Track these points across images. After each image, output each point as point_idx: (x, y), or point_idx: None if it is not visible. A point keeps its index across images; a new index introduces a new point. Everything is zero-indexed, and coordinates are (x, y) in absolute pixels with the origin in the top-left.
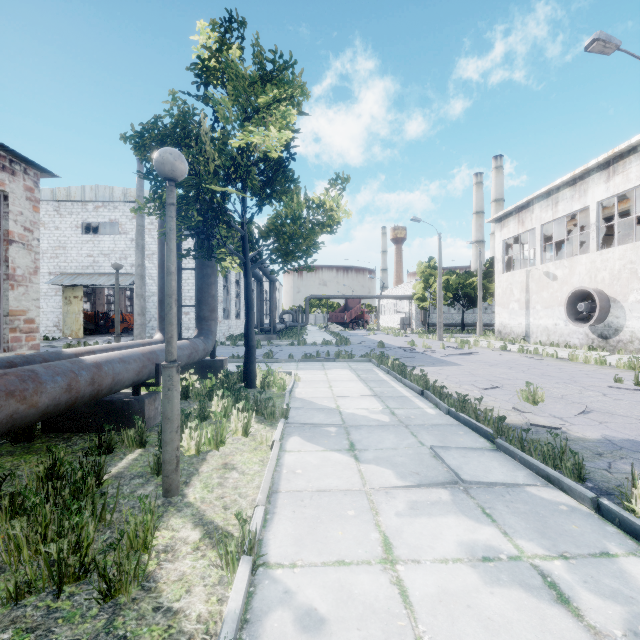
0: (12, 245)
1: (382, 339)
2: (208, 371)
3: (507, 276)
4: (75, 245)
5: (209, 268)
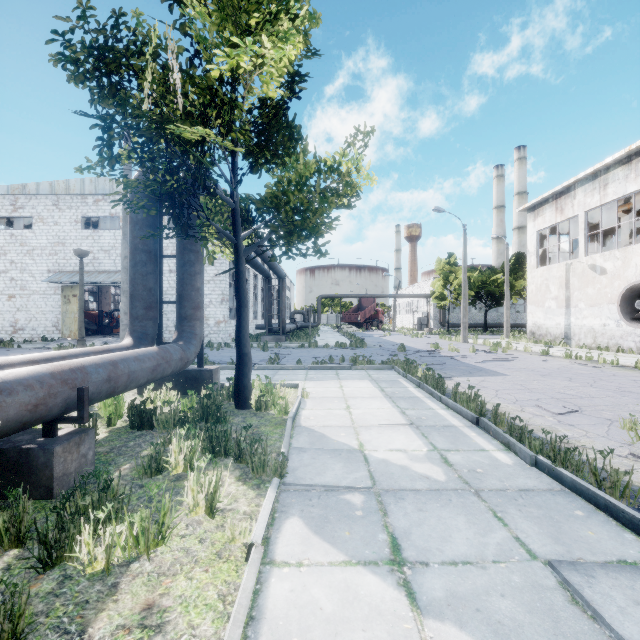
0: None
1: (400, 341)
2: (194, 384)
3: (542, 271)
4: (74, 241)
5: (192, 253)
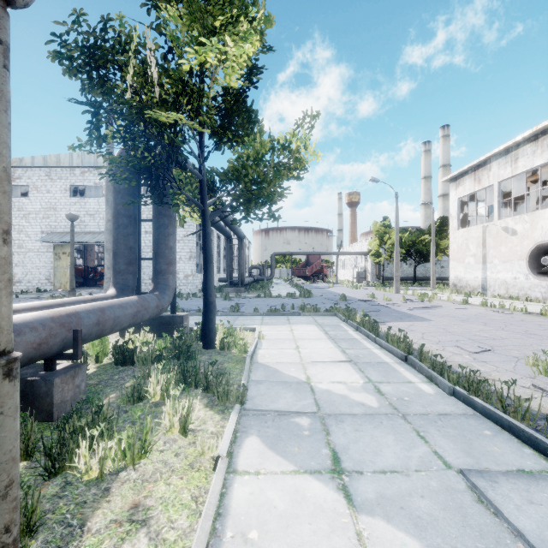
0: None
1: (342, 291)
2: (167, 327)
3: (462, 232)
4: (64, 206)
5: (166, 218)
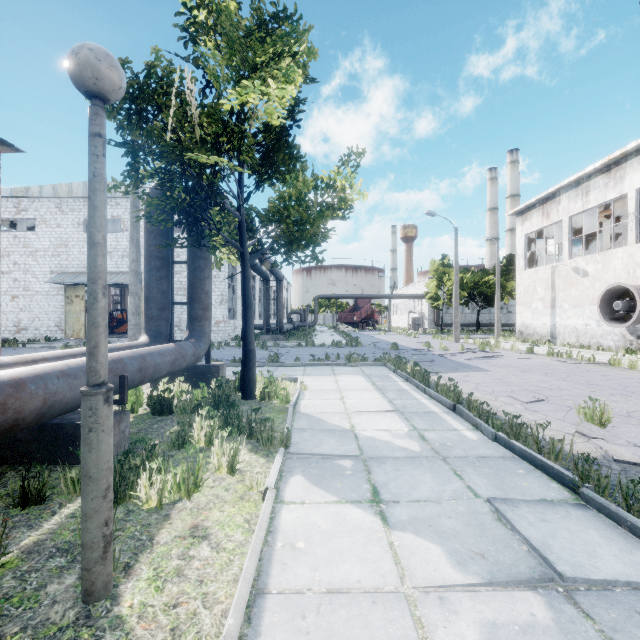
0: None
1: (394, 340)
2: (202, 378)
3: (530, 273)
4: (77, 243)
5: (202, 260)
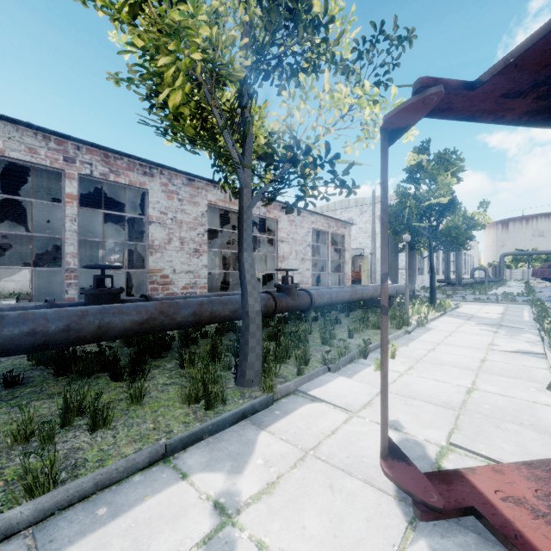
0: (345, 251)
1: None
2: (411, 300)
3: None
4: None
5: (412, 252)
